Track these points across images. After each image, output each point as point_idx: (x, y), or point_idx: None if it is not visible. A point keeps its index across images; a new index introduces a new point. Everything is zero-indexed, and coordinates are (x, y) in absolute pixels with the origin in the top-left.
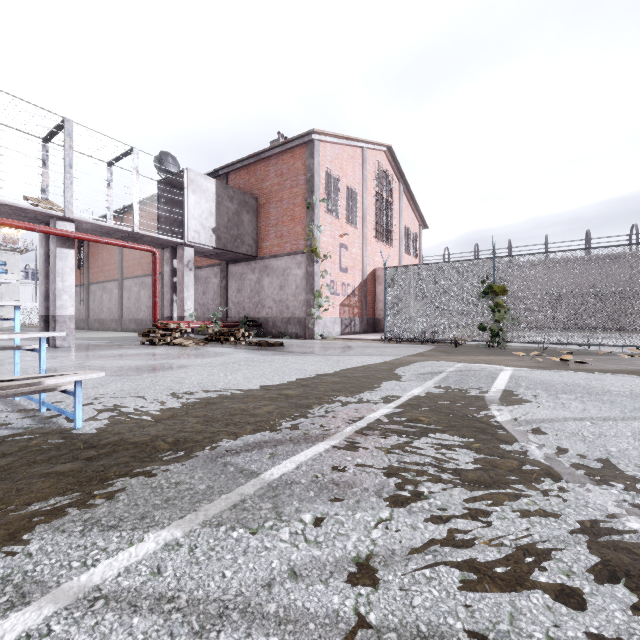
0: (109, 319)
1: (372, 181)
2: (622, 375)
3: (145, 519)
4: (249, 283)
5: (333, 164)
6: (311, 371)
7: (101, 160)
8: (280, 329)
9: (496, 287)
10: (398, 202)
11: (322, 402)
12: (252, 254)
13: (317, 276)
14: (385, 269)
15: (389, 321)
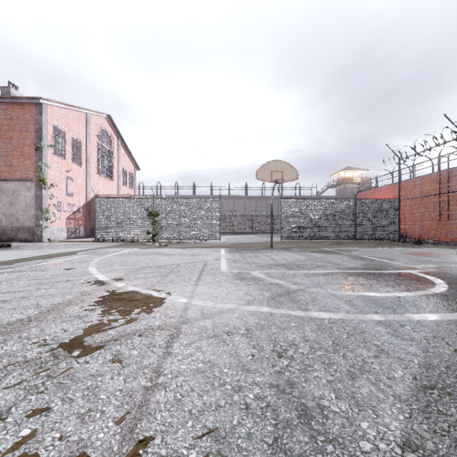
0: None
1: (95, 136)
2: (171, 248)
3: None
4: None
5: (60, 121)
6: (26, 255)
7: None
8: (10, 236)
9: (154, 213)
10: (117, 151)
11: (25, 262)
12: None
13: (45, 198)
14: (96, 198)
15: (98, 229)
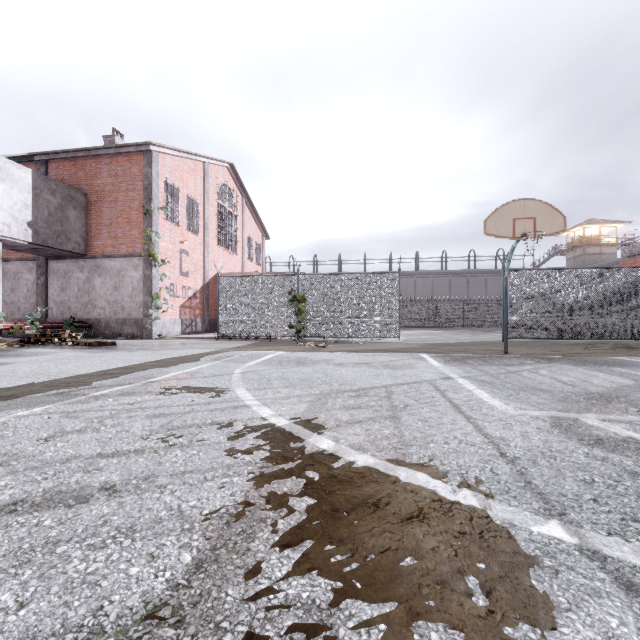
0: None
1: (215, 193)
2: (337, 352)
3: (31, 406)
4: (76, 282)
5: (173, 175)
6: (136, 360)
7: None
8: (114, 330)
9: (299, 297)
10: (241, 214)
11: (136, 373)
12: (80, 252)
13: (155, 279)
14: (219, 278)
15: (222, 322)
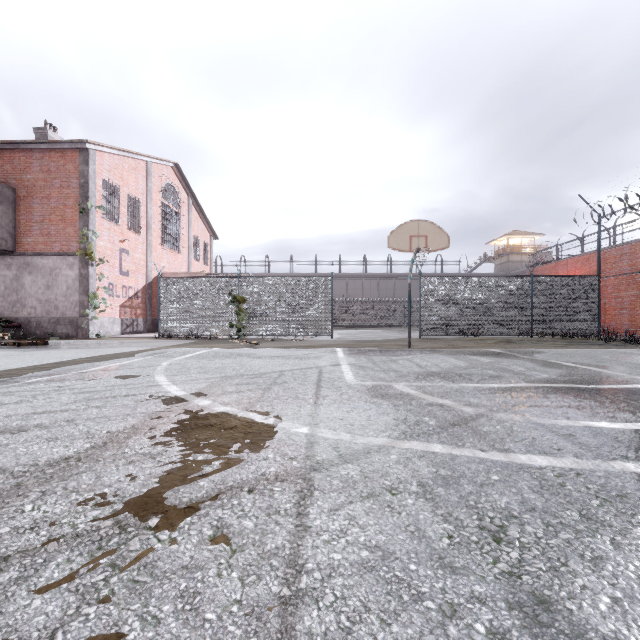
0: None
1: (158, 192)
2: (266, 348)
3: None
4: (3, 280)
5: (112, 173)
6: (69, 357)
7: None
8: (47, 330)
9: (240, 298)
10: (187, 214)
11: (68, 367)
12: (7, 249)
13: (92, 279)
14: (160, 278)
15: (163, 321)
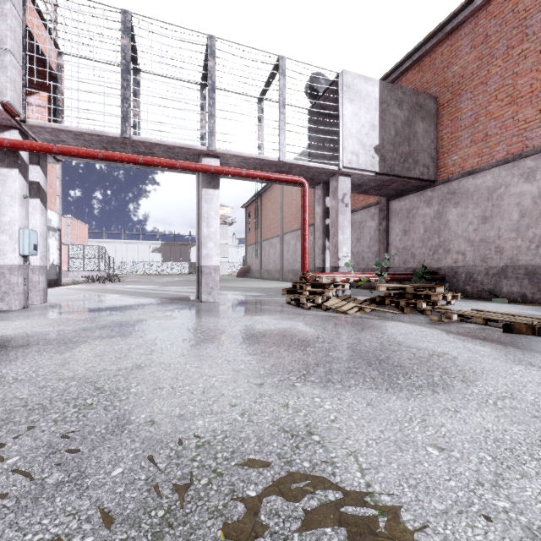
0: (274, 270)
1: None
2: None
3: None
4: (421, 220)
5: None
6: None
7: (252, 96)
8: (482, 285)
9: None
10: None
11: None
12: (428, 178)
13: None
14: None
15: None
